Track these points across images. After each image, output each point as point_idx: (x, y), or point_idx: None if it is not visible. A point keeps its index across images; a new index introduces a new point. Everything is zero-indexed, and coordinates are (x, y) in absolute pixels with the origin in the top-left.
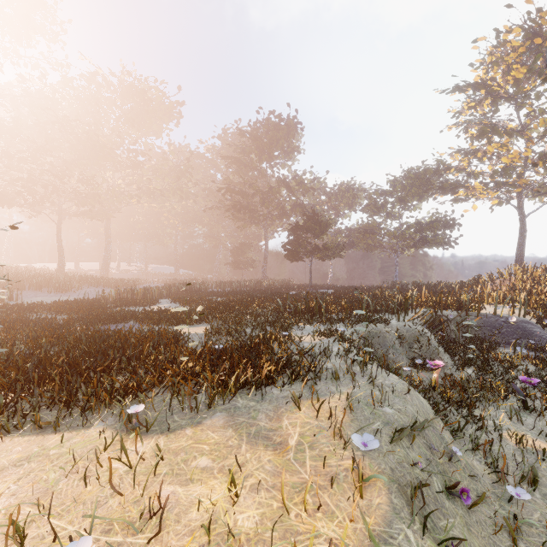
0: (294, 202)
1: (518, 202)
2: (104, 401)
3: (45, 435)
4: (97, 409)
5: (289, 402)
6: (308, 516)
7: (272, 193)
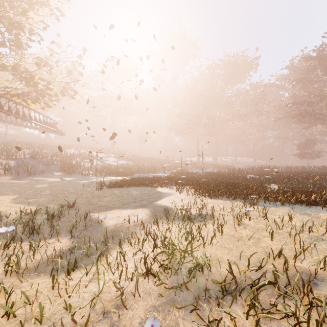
0: None
1: None
2: (238, 198)
3: (225, 201)
4: (237, 199)
5: (326, 211)
6: (323, 229)
7: None
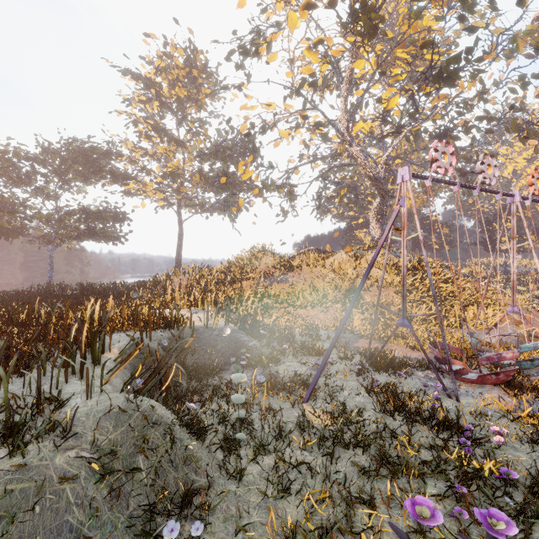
0: None
1: (178, 208)
2: None
3: None
4: None
5: None
6: None
7: None
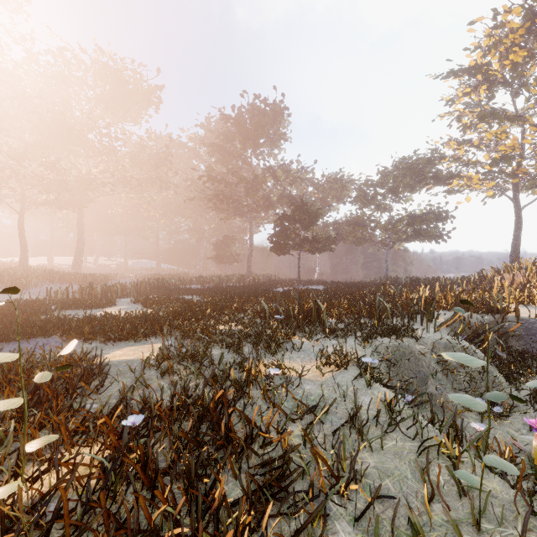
0: (280, 193)
1: (514, 194)
2: None
3: None
4: None
5: None
6: None
7: (257, 182)
